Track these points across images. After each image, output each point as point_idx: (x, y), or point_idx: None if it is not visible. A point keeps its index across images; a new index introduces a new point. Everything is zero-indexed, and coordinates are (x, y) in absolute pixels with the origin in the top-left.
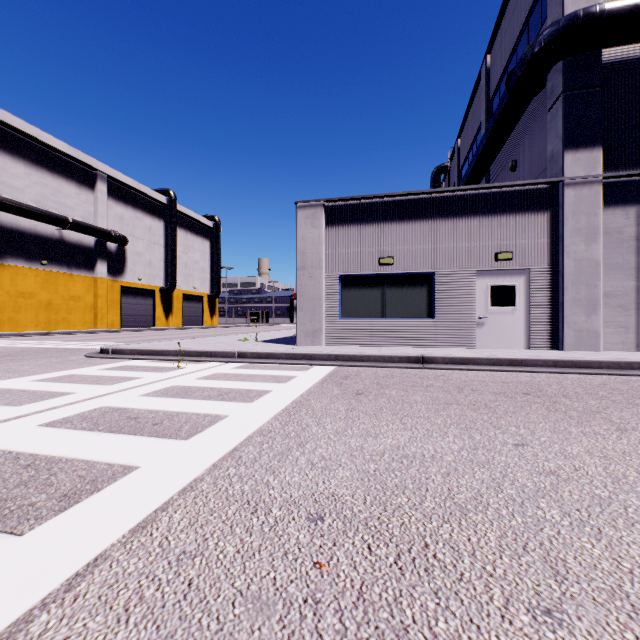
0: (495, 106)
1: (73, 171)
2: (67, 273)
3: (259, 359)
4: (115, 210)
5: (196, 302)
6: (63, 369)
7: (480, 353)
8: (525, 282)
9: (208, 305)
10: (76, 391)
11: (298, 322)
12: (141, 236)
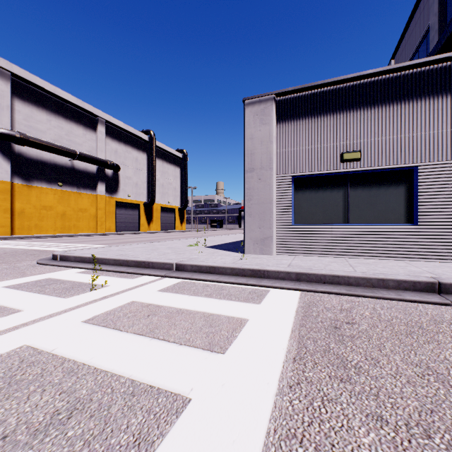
0: (451, 3)
1: (81, 118)
2: (77, 192)
3: (199, 273)
4: (111, 146)
5: (170, 213)
6: None
7: None
8: None
9: (179, 215)
10: None
11: (246, 228)
12: (130, 165)
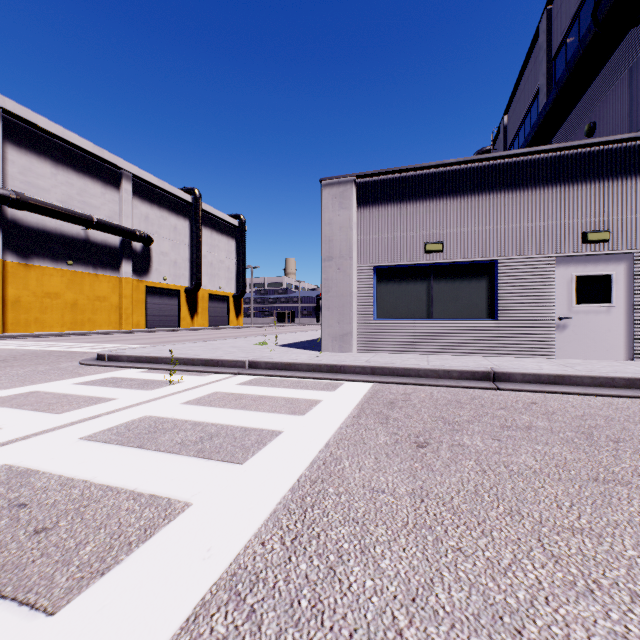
0: (559, 65)
1: (98, 171)
2: (93, 273)
3: (274, 370)
4: (140, 209)
5: (221, 302)
6: (34, 382)
7: (571, 367)
8: (626, 271)
9: (233, 305)
10: (3, 425)
11: (324, 324)
12: (166, 235)
